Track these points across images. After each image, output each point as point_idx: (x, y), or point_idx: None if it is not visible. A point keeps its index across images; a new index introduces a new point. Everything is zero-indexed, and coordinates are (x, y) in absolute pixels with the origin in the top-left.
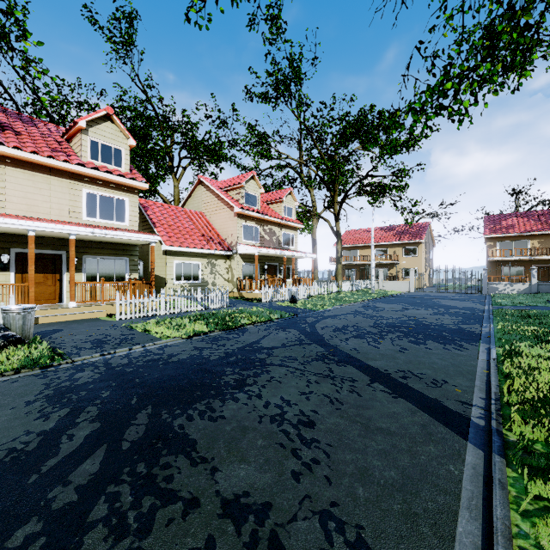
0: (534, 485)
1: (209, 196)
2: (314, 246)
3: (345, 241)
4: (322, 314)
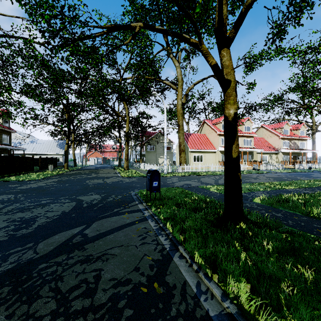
0: None
1: (266, 131)
2: (314, 144)
3: None
4: None
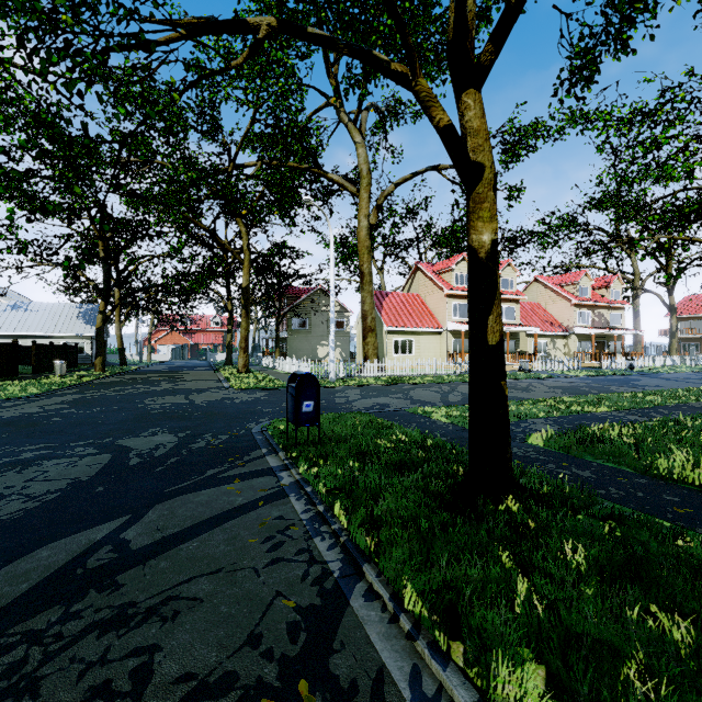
0: None
1: (544, 291)
2: (637, 317)
3: (682, 310)
4: (660, 374)
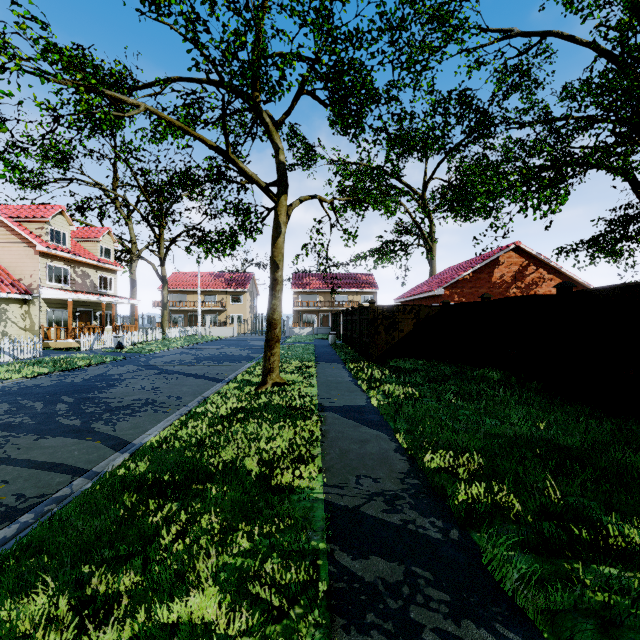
0: (230, 384)
1: None
2: (134, 287)
3: (171, 284)
4: (152, 356)
